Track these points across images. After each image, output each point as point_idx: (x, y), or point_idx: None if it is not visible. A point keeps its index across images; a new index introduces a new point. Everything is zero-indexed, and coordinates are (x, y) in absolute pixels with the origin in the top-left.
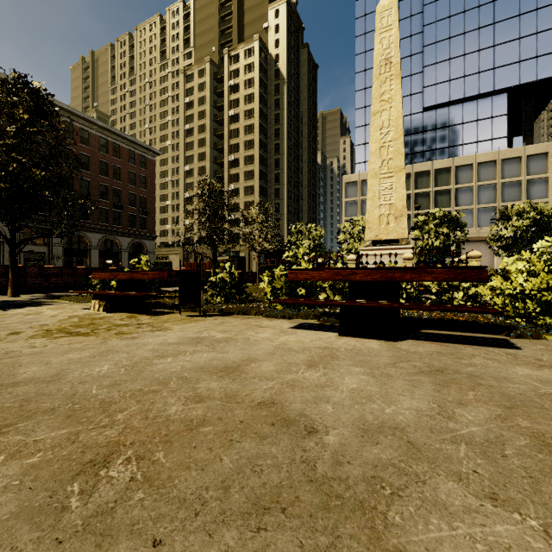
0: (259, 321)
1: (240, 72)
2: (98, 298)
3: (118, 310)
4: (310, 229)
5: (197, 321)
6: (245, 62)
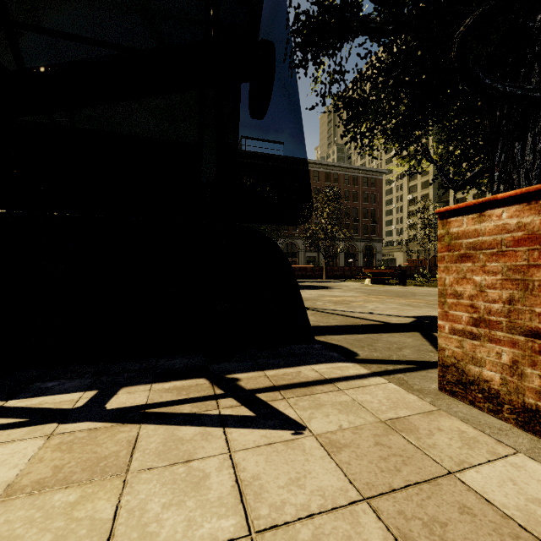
0: (428, 288)
1: None
2: (368, 279)
3: (375, 283)
4: None
5: (404, 287)
6: None
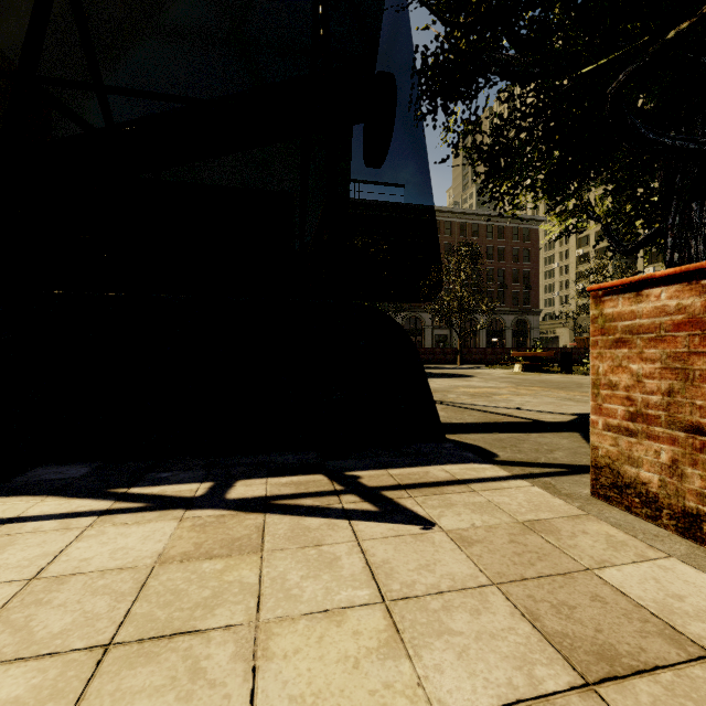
0: None
1: None
2: (518, 365)
3: (528, 371)
4: None
5: (568, 376)
6: None
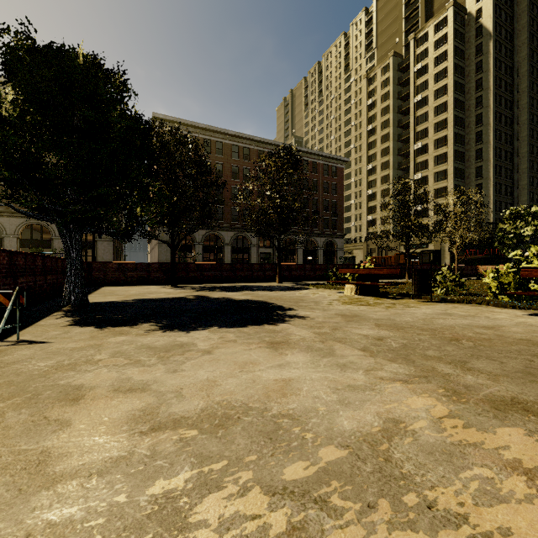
0: (488, 308)
1: (428, 51)
2: (350, 286)
3: (363, 294)
4: (535, 213)
5: (431, 304)
6: (435, 38)
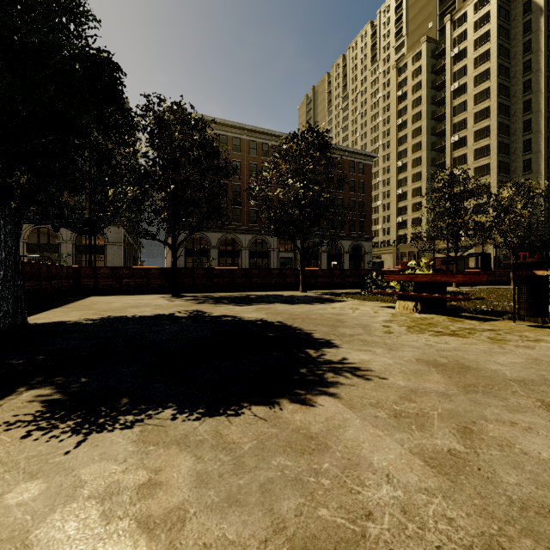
0: None
1: (467, 33)
2: (404, 299)
3: (426, 311)
4: None
5: None
6: (475, 18)
